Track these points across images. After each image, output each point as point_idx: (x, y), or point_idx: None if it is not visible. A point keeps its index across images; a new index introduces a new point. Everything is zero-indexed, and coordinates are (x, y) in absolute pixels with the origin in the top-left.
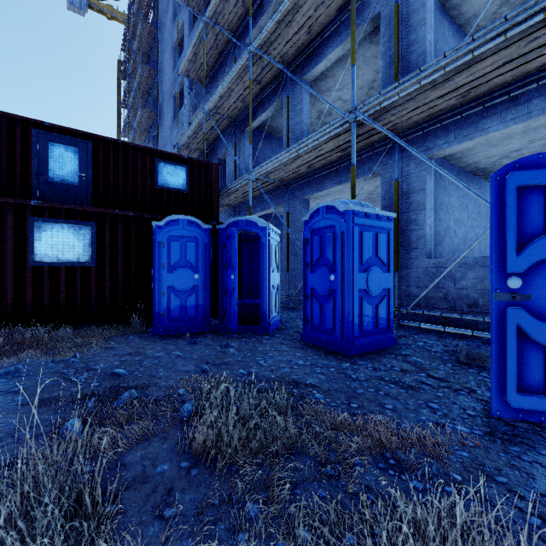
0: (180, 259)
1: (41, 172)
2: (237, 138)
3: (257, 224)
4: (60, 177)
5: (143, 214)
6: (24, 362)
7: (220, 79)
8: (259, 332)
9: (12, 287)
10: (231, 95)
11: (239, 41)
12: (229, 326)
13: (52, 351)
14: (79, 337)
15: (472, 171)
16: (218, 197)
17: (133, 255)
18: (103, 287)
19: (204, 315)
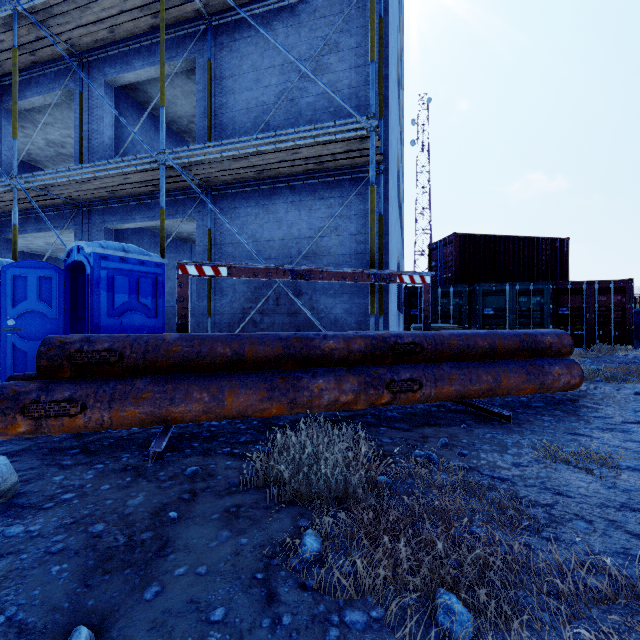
0: None
1: None
2: None
3: None
4: None
5: None
6: None
7: None
8: None
9: None
10: None
11: None
12: None
13: None
14: None
15: (180, 239)
16: None
17: None
18: None
19: None
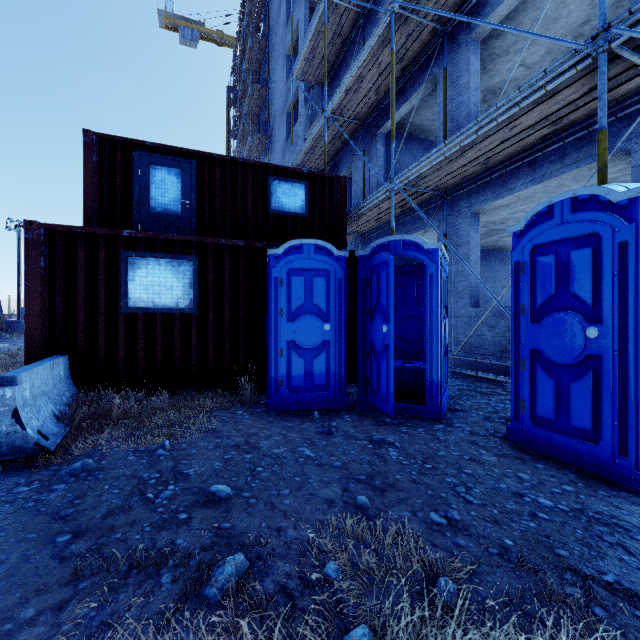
0: (304, 302)
1: (142, 202)
2: (366, 146)
3: (420, 246)
4: (162, 207)
5: (255, 243)
6: (101, 448)
7: (343, 76)
8: (424, 415)
9: (103, 339)
10: (361, 85)
11: (369, 18)
12: (378, 404)
13: (137, 433)
14: (176, 408)
15: None
16: (346, 221)
17: (242, 298)
18: (206, 341)
19: (337, 384)
